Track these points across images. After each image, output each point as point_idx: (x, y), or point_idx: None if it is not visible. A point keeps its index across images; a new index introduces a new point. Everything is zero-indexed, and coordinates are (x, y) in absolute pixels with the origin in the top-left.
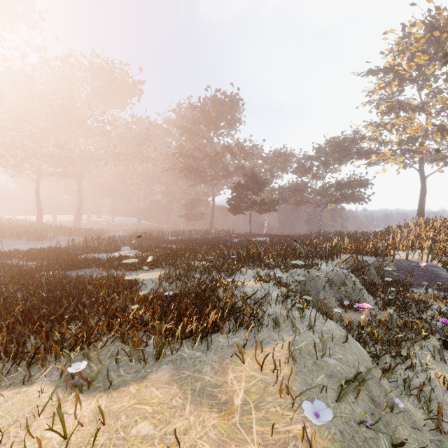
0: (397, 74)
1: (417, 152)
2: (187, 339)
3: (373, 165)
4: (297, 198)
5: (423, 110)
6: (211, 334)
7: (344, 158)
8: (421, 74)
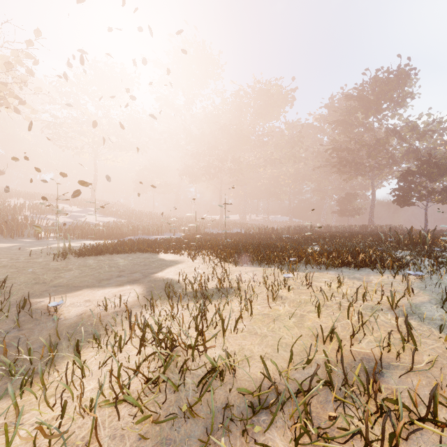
0: None
1: None
2: (344, 267)
3: None
4: None
5: None
6: (361, 268)
7: None
8: None
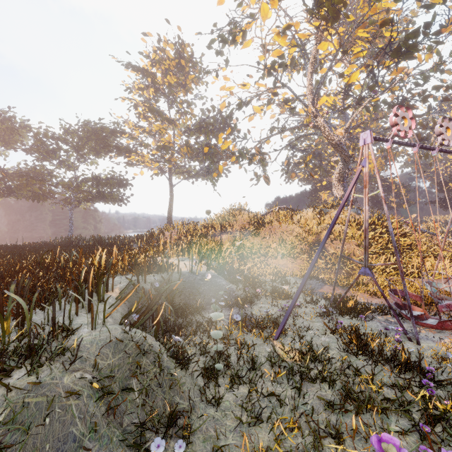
0: (155, 82)
1: (169, 161)
2: None
3: (132, 166)
4: (35, 189)
5: (175, 124)
6: None
7: (102, 150)
8: (172, 92)
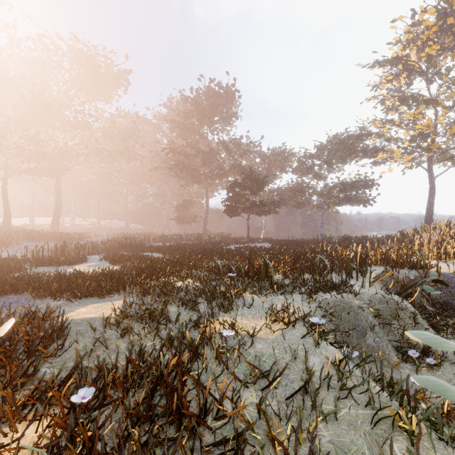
0: (407, 65)
1: (428, 149)
2: None
3: (379, 164)
4: (298, 200)
5: (437, 103)
6: None
7: (347, 157)
8: (431, 65)
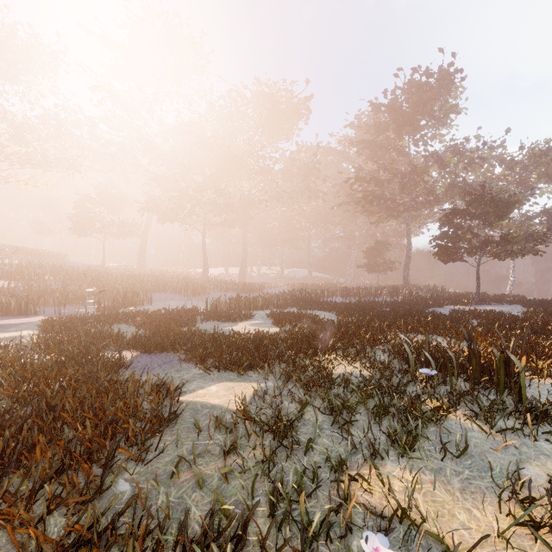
0: None
1: None
2: None
3: None
4: None
5: None
6: None
7: None
8: None
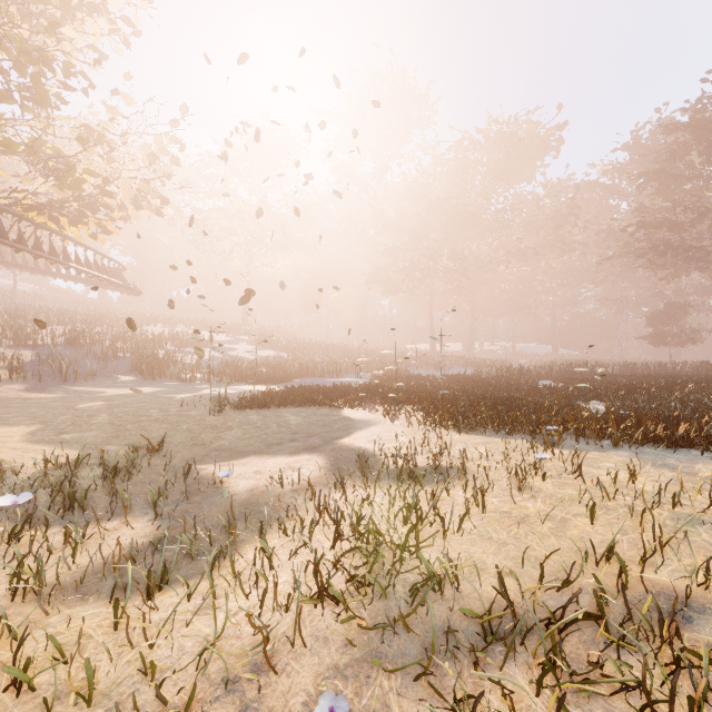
0: None
1: None
2: (648, 445)
3: None
4: None
5: None
6: (682, 449)
7: None
8: None
